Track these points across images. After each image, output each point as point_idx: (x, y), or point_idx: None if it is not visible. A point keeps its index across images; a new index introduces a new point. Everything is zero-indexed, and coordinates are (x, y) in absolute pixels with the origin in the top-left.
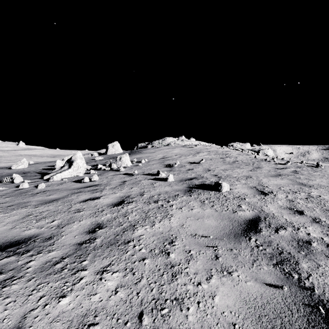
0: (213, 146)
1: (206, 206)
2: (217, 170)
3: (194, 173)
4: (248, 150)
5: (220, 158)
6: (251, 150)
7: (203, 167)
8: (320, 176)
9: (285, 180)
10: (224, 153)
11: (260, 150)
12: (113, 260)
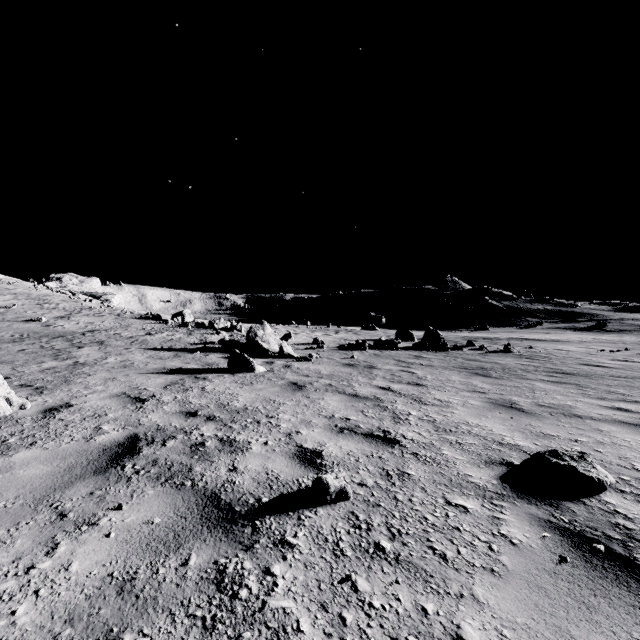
0: (18, 285)
1: (34, 325)
2: (36, 314)
3: (12, 315)
4: (83, 295)
5: (37, 304)
6: (89, 294)
7: (19, 312)
8: (113, 317)
9: (87, 318)
10: (42, 299)
11: (104, 296)
12: (6, 331)
